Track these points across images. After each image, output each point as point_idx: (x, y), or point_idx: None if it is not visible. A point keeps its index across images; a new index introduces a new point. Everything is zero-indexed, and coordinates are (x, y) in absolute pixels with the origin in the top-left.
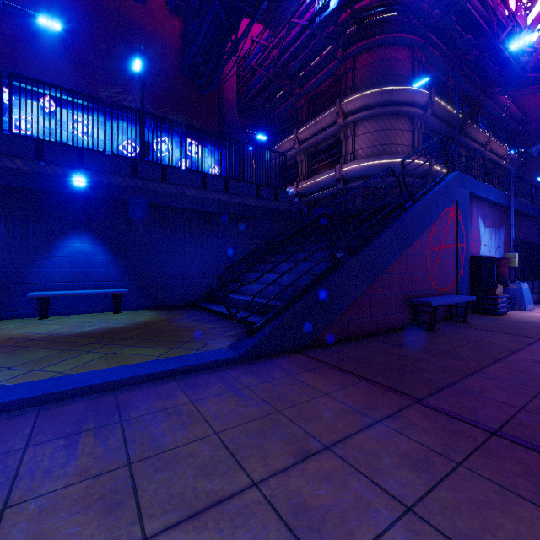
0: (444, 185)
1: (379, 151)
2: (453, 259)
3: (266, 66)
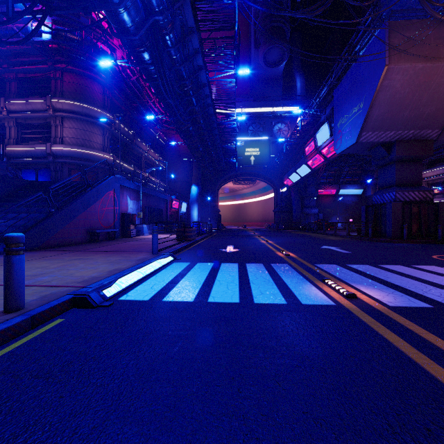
0: (107, 181)
1: (81, 143)
2: (112, 214)
3: None
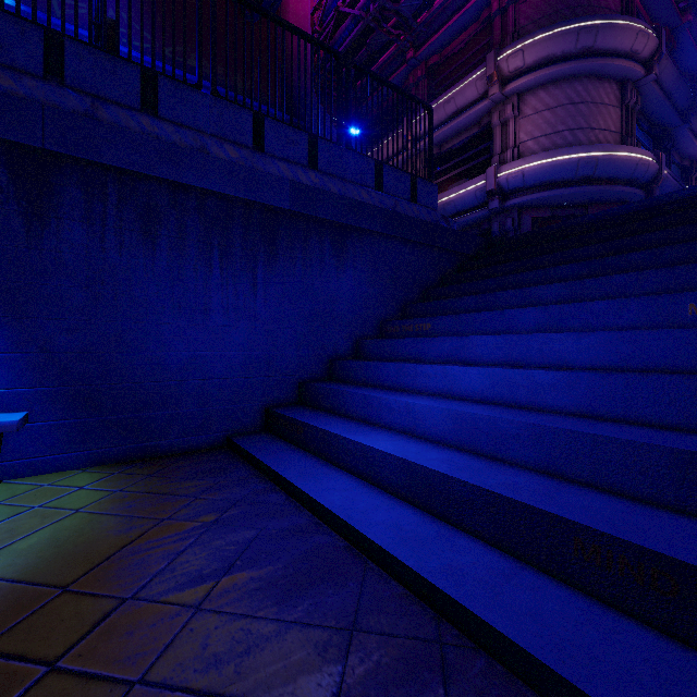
0: None
1: (566, 141)
2: None
3: (361, 3)
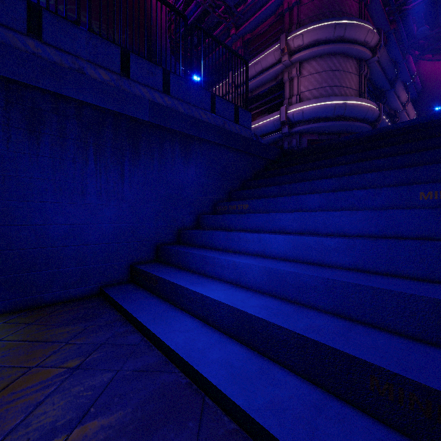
0: None
1: (328, 93)
2: None
3: None
